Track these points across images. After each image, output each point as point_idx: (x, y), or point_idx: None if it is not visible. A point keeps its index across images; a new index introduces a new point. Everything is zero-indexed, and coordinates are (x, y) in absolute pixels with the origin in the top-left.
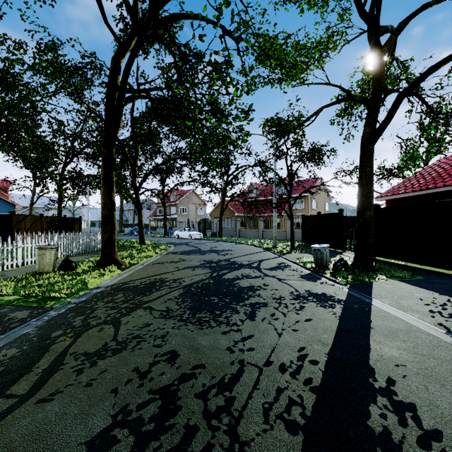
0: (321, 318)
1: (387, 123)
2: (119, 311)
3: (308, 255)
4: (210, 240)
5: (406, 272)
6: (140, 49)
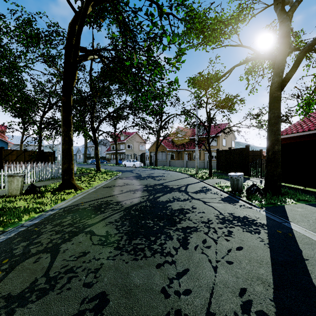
0: (251, 246)
1: (292, 74)
2: (62, 235)
3: (223, 180)
4: (148, 168)
5: (309, 196)
6: (95, 24)
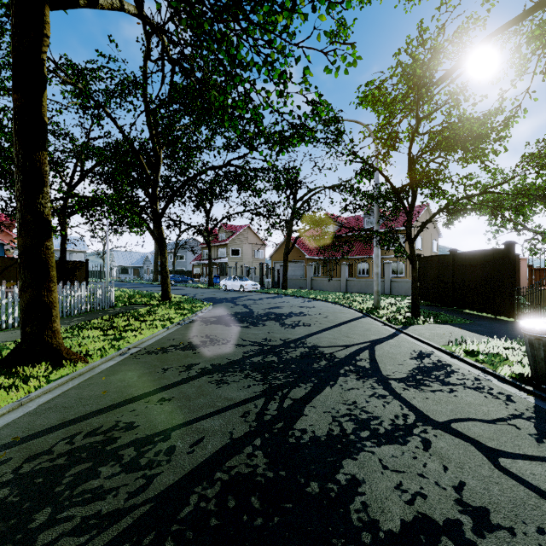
0: None
1: None
2: None
3: (457, 330)
4: (269, 293)
5: None
6: None
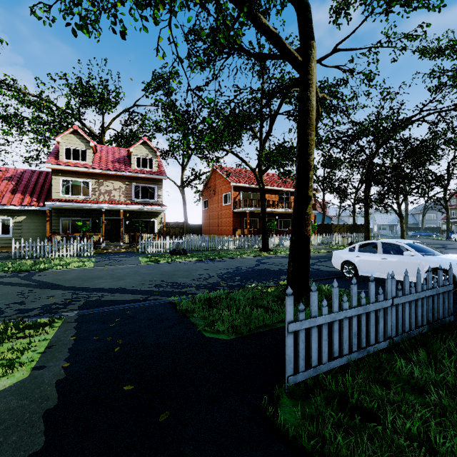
0: None
1: None
2: None
3: None
4: None
5: None
6: None
